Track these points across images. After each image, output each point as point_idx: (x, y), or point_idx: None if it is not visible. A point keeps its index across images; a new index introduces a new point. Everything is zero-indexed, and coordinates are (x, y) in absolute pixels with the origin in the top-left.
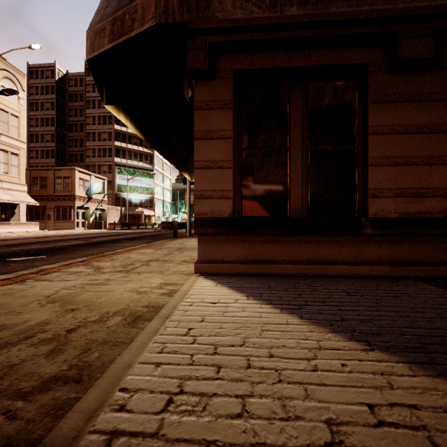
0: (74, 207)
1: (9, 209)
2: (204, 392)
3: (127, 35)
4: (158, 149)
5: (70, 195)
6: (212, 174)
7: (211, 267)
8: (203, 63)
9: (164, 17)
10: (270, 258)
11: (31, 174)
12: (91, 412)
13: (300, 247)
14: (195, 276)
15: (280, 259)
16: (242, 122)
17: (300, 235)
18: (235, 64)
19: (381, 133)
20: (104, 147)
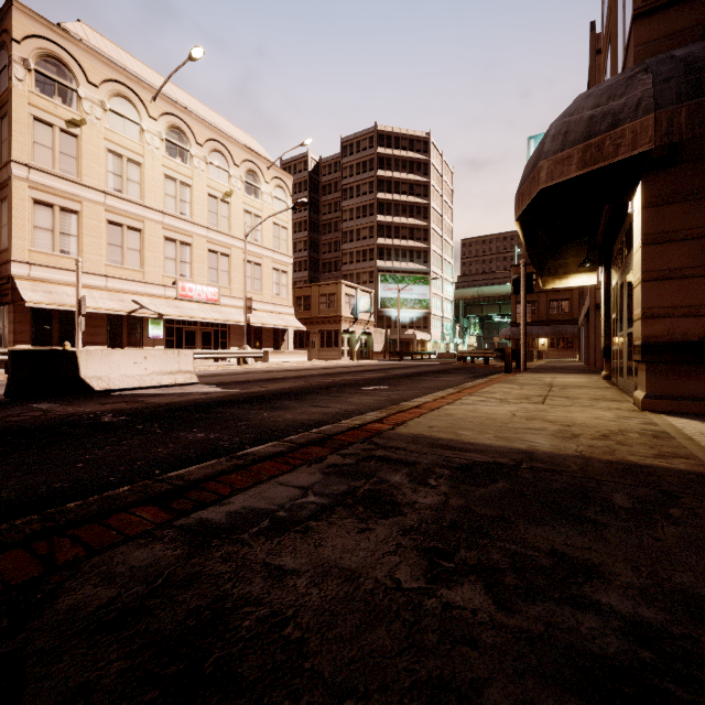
0: (340, 332)
1: (280, 335)
2: None
3: (607, 161)
4: (528, 254)
5: (335, 317)
6: (671, 287)
7: (669, 405)
8: (659, 150)
9: (666, 138)
10: None
11: (295, 294)
12: None
13: None
14: (650, 414)
15: None
16: None
17: None
18: None
19: None
20: (364, 249)
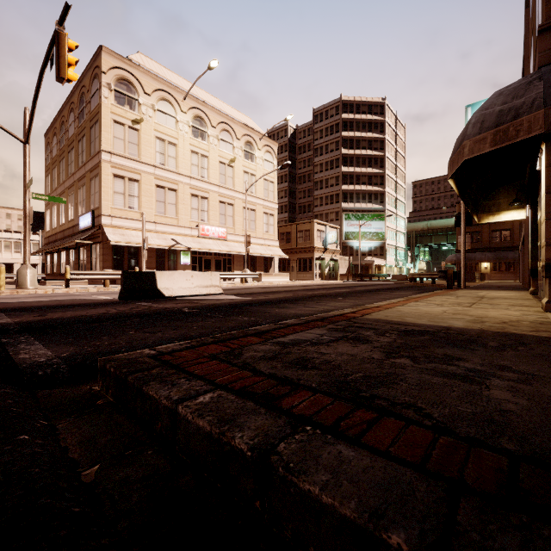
0: (313, 259)
1: (268, 262)
2: None
3: (511, 141)
4: (462, 199)
5: (310, 247)
6: None
7: None
8: None
9: None
10: None
11: (279, 231)
12: None
13: None
14: (549, 313)
15: None
16: None
17: None
18: None
19: None
20: (331, 194)
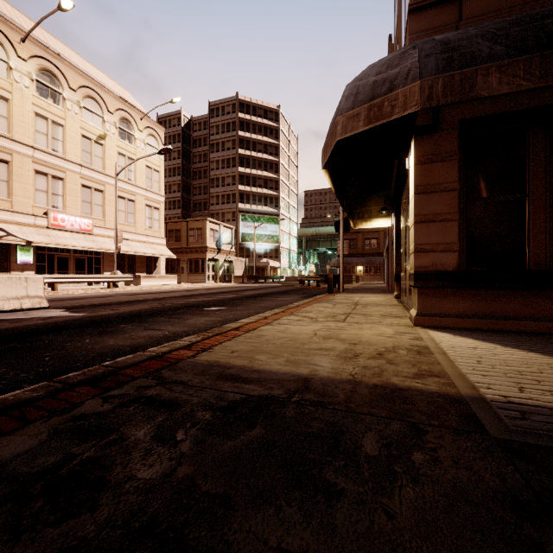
0: (205, 260)
1: (152, 262)
2: (542, 389)
3: (386, 119)
4: (339, 200)
5: (202, 247)
6: (434, 228)
7: (433, 321)
8: (426, 119)
9: (428, 102)
10: (503, 314)
11: (167, 227)
12: (472, 388)
13: (543, 303)
14: (419, 328)
15: (516, 315)
16: (468, 172)
17: (543, 290)
18: (460, 114)
19: None
20: (228, 193)
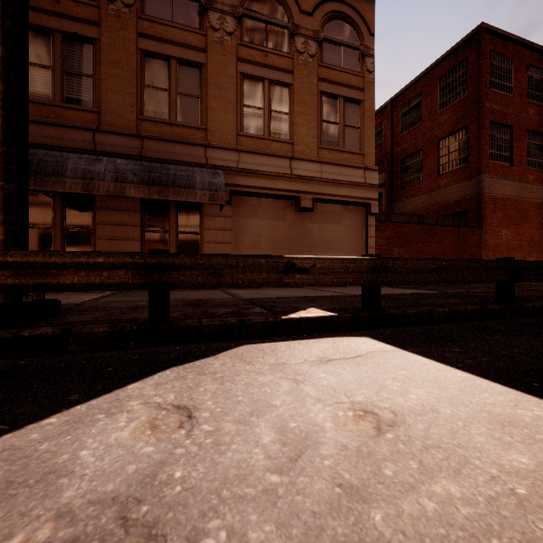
0: None
1: None
2: None
3: None
4: None
5: None
6: None
7: None
8: None
9: None
10: None
11: None
12: None
13: None
14: None
15: None
16: None
17: None
18: None
19: (103, 224)
20: None
